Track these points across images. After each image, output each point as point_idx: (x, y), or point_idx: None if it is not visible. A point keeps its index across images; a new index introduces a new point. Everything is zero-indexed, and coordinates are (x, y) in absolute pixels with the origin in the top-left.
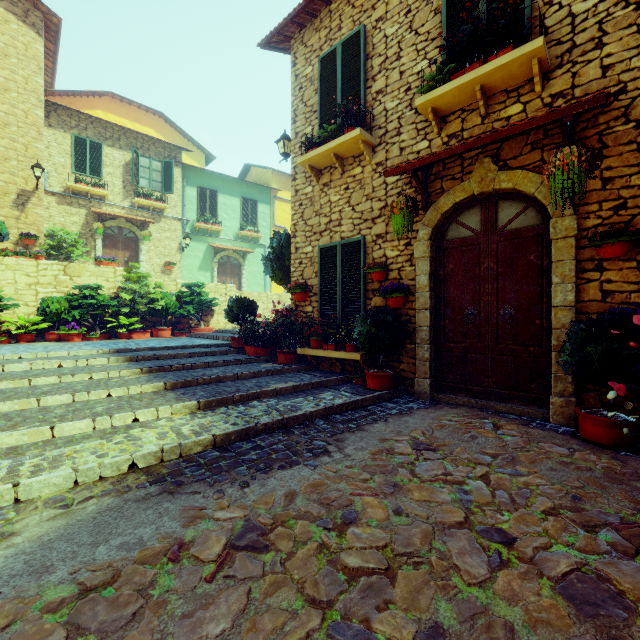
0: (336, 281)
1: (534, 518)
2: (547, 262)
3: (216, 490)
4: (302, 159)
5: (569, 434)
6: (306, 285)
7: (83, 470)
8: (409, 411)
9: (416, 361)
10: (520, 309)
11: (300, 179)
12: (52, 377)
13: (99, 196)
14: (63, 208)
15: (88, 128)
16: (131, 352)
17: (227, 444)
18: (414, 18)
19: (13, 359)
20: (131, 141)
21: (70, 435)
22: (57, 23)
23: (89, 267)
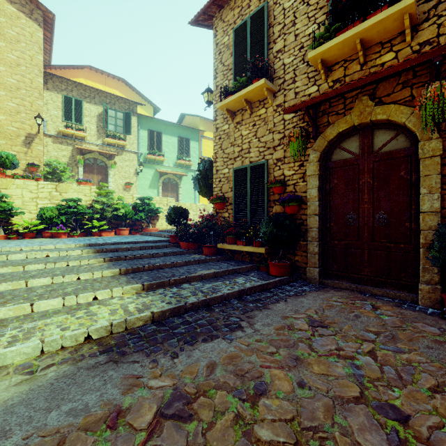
0: (246, 194)
1: (422, 395)
2: (415, 177)
3: (151, 360)
4: (221, 104)
5: (437, 315)
6: (224, 197)
7: (48, 341)
8: (303, 293)
9: (308, 254)
10: (392, 214)
11: (219, 119)
12: (40, 264)
13: (81, 137)
14: (56, 146)
15: (73, 90)
16: (99, 246)
17: (163, 319)
18: None
19: (16, 251)
20: (102, 99)
21: (45, 310)
22: (52, 18)
23: (73, 186)
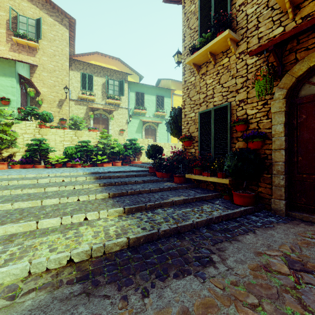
0: (210, 133)
1: None
2: None
3: (122, 296)
4: (188, 59)
5: None
6: (191, 136)
7: (34, 264)
8: (271, 225)
9: (272, 186)
10: None
11: (187, 74)
12: (55, 187)
13: (91, 100)
14: (77, 106)
15: (87, 69)
16: (98, 174)
17: (137, 245)
18: None
19: (45, 176)
20: (105, 73)
21: (46, 227)
22: (74, 22)
23: (85, 132)
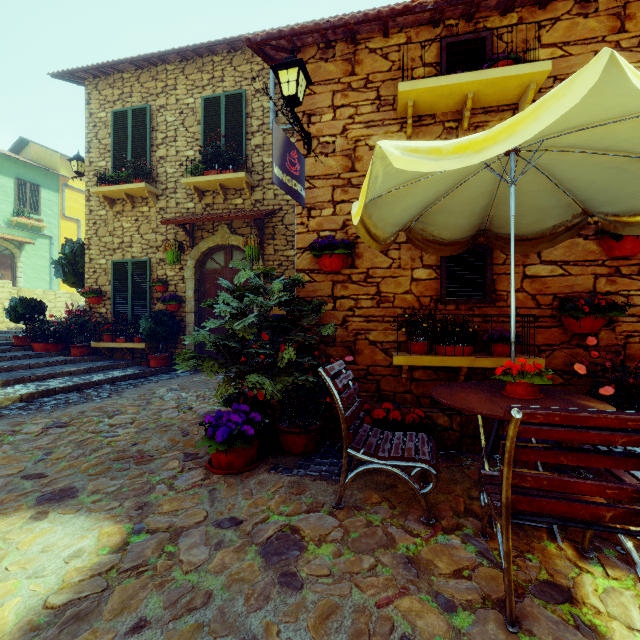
0: (128, 289)
1: (208, 402)
2: None
3: (30, 416)
4: (96, 190)
5: None
6: (100, 291)
7: None
8: (176, 377)
9: (186, 346)
10: None
11: (94, 202)
12: None
13: None
14: None
15: None
16: None
17: (32, 400)
18: (185, 119)
19: None
20: None
21: None
22: None
23: None
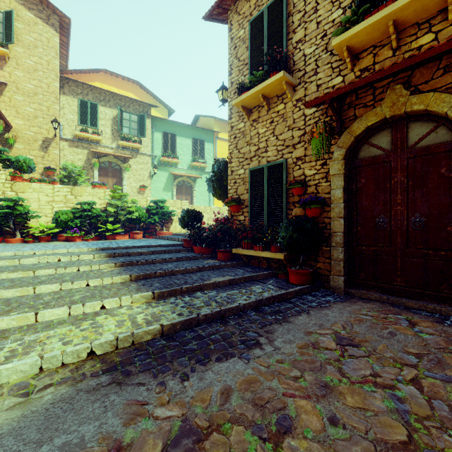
0: (263, 196)
1: None
2: None
3: (159, 382)
4: (236, 101)
5: None
6: (239, 199)
7: (47, 358)
8: (327, 304)
9: (331, 261)
10: (431, 217)
11: (235, 118)
12: (50, 269)
13: (96, 140)
14: (72, 149)
15: (89, 94)
16: (111, 250)
17: (173, 333)
18: None
19: (29, 254)
20: (117, 102)
21: (50, 320)
22: (68, 22)
23: (87, 189)
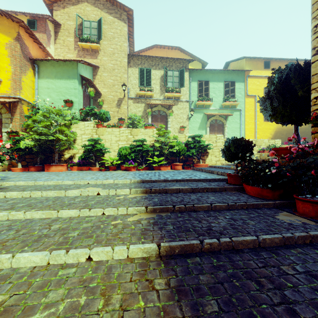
0: None
1: None
2: None
3: None
4: None
5: None
6: None
7: None
8: None
9: None
10: None
11: None
12: (73, 210)
13: (149, 96)
14: (135, 105)
15: (145, 63)
16: (151, 183)
17: None
18: None
19: (83, 184)
20: (164, 64)
21: None
22: (132, 14)
23: (141, 130)
